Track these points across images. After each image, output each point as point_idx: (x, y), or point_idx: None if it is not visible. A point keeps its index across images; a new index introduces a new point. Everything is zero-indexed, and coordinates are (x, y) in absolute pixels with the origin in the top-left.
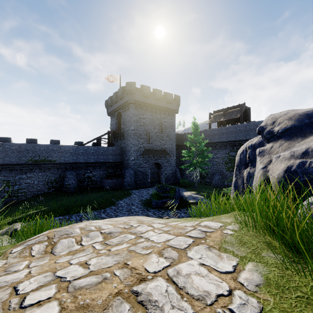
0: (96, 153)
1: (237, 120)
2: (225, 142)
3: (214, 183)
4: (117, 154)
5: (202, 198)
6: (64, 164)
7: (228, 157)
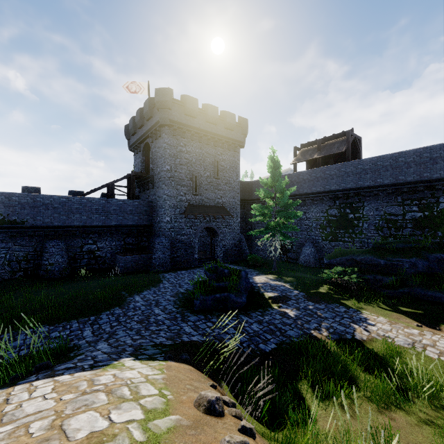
0: (104, 210)
1: (340, 158)
2: (321, 192)
3: (304, 260)
4: (142, 212)
5: (287, 288)
6: (42, 228)
7: (325, 217)
